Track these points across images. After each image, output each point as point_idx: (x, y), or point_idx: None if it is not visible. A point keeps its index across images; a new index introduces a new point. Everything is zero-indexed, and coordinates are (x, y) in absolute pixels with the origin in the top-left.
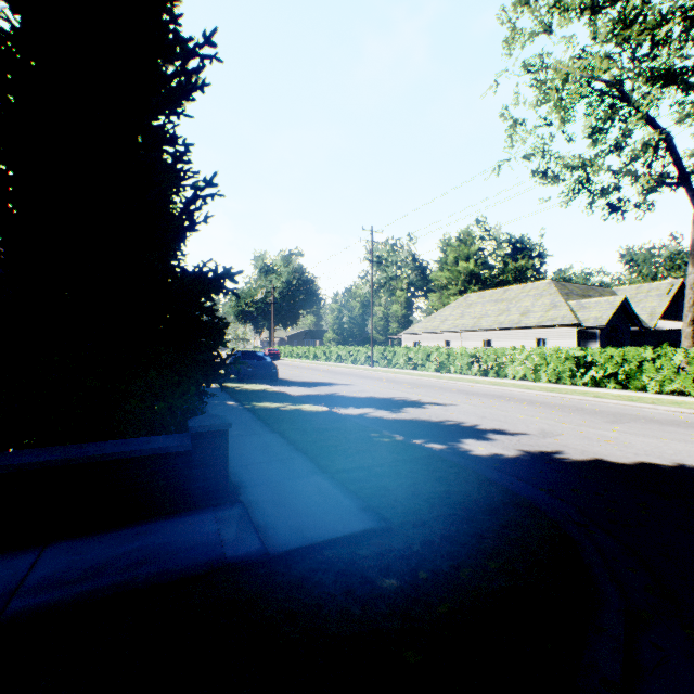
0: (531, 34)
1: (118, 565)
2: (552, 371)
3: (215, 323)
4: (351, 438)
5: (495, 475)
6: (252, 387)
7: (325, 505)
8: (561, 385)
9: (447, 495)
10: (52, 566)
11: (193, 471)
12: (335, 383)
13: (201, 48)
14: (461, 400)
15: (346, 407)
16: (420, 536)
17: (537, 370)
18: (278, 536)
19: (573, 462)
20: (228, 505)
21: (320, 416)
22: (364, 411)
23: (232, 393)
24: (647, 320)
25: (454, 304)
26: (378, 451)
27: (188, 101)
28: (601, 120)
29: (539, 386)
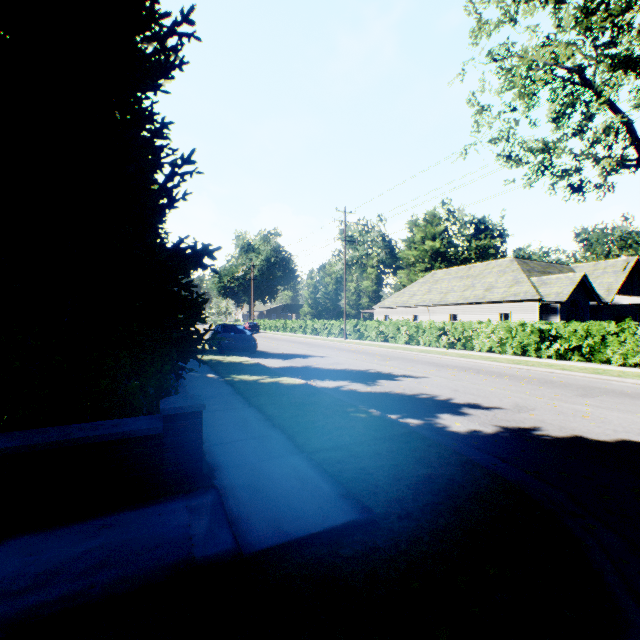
0: (498, 23)
1: (75, 569)
2: (517, 344)
3: (193, 299)
4: (328, 413)
5: (476, 455)
6: (232, 359)
7: (303, 492)
8: (526, 357)
9: (430, 479)
10: (1, 570)
11: (164, 455)
12: (311, 355)
13: (178, 24)
14: (432, 373)
15: (322, 379)
16: (406, 531)
17: (503, 343)
18: (252, 530)
19: (553, 440)
20: (201, 492)
21: (297, 390)
22: (340, 384)
23: (213, 365)
24: (605, 295)
25: (422, 280)
26: (356, 428)
27: (167, 80)
28: (564, 105)
29: (506, 358)
